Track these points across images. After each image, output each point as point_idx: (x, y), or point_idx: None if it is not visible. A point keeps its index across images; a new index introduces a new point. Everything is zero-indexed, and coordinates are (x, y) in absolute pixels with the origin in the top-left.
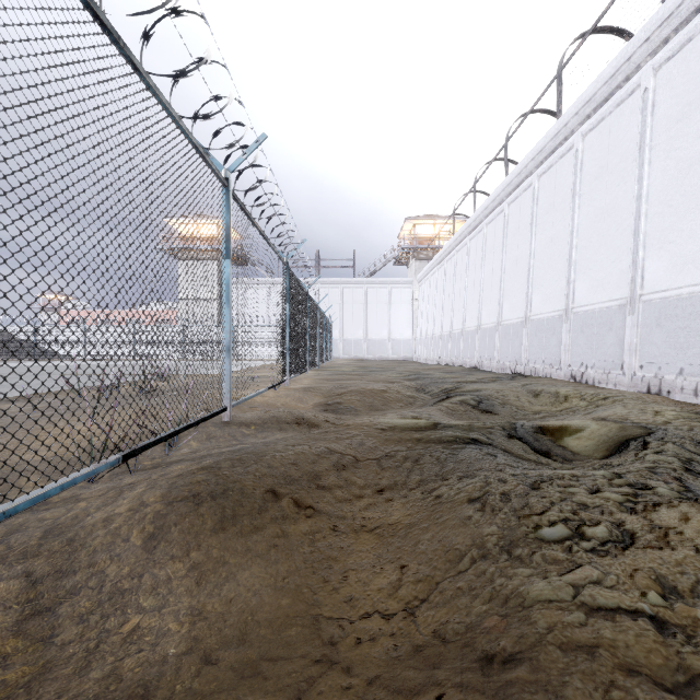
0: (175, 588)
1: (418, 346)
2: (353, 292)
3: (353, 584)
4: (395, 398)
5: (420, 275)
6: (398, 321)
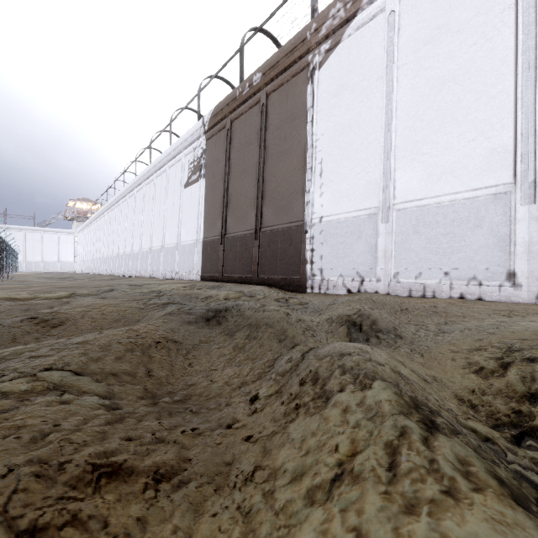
0: None
1: (77, 265)
2: (34, 235)
3: None
4: None
5: (78, 230)
6: (65, 252)
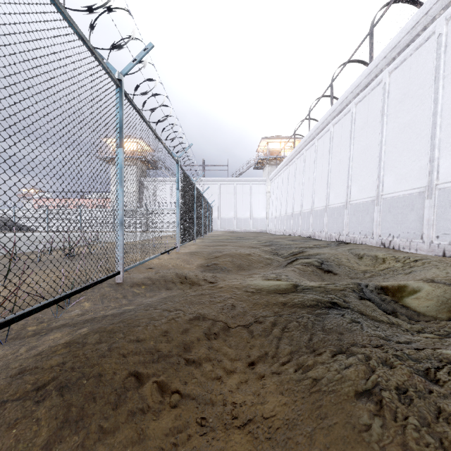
0: None
1: (270, 222)
2: (227, 187)
3: None
4: (257, 260)
5: (271, 175)
6: (257, 206)
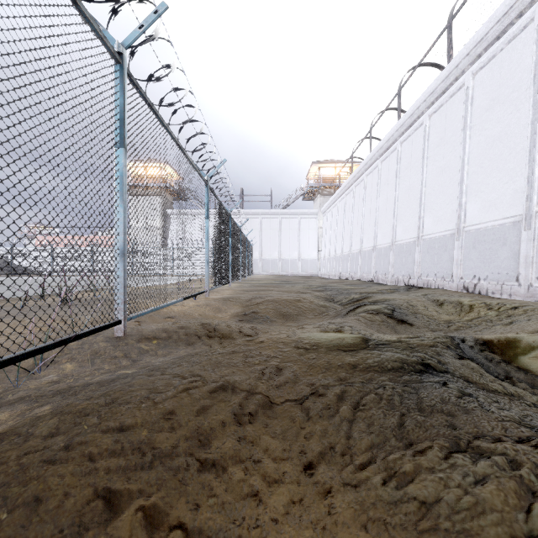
0: None
1: (322, 264)
2: (270, 221)
3: None
4: (308, 308)
5: (324, 207)
6: (306, 244)
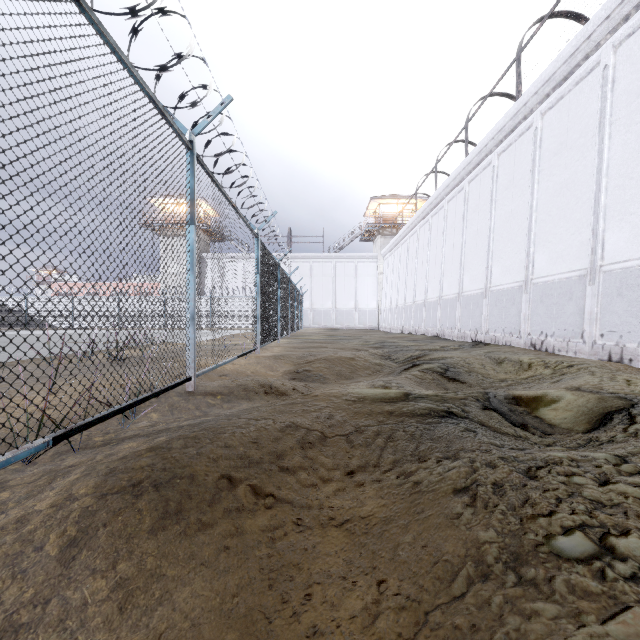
0: (90, 619)
1: (382, 316)
2: (323, 266)
3: (318, 607)
4: (363, 366)
5: (385, 250)
6: (364, 292)
